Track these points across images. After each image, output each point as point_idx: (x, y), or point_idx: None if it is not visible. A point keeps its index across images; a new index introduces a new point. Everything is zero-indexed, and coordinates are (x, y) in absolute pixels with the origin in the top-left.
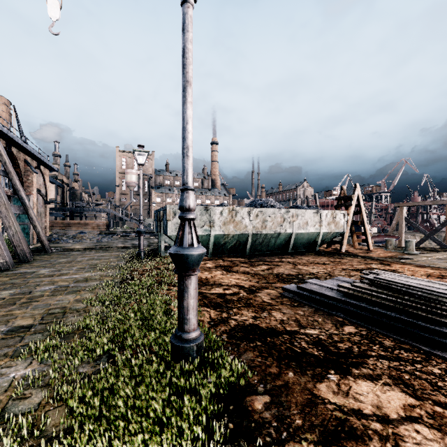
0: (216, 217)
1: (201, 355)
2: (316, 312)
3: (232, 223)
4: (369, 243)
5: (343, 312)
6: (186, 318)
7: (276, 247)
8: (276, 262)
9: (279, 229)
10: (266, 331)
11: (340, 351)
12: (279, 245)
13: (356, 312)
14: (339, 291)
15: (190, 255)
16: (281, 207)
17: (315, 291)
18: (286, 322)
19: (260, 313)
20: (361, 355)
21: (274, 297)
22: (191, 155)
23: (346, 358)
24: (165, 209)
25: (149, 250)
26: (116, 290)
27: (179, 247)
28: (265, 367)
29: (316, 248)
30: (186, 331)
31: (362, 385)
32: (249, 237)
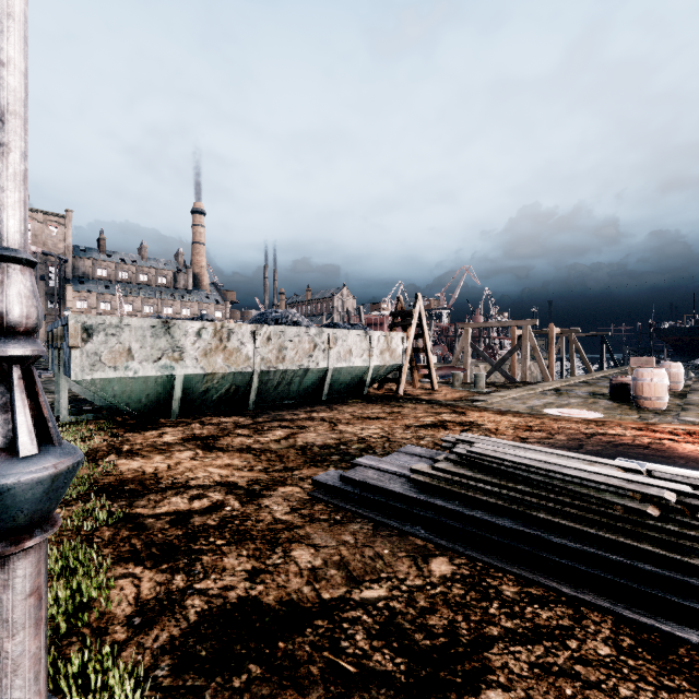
0: (189, 341)
1: None
2: (376, 532)
3: (222, 352)
4: (433, 380)
5: (424, 524)
6: None
7: (303, 392)
8: (301, 422)
9: (307, 362)
10: (277, 617)
11: (436, 643)
12: (307, 389)
13: (446, 524)
14: (414, 481)
15: None
16: (310, 325)
17: (373, 485)
18: (320, 574)
19: (265, 557)
20: (476, 642)
21: (298, 506)
22: (14, 143)
23: (452, 664)
24: (66, 324)
25: None
26: None
27: None
28: None
29: (363, 390)
30: None
31: None
32: (255, 378)
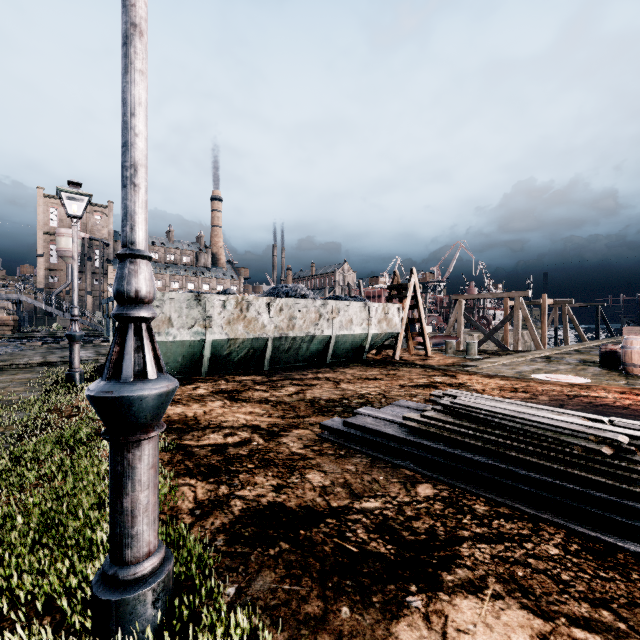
0: (216, 312)
1: (165, 604)
2: (373, 464)
3: (242, 321)
4: (427, 347)
5: (413, 460)
6: (128, 535)
7: (309, 356)
8: (309, 381)
9: (314, 330)
10: (297, 515)
11: (419, 538)
12: (313, 353)
13: (431, 459)
14: (405, 426)
15: (136, 398)
16: (315, 298)
17: (371, 429)
18: (329, 490)
19: (286, 477)
20: (450, 540)
21: (309, 443)
22: (142, 183)
23: (430, 552)
24: None
25: (95, 367)
26: (3, 456)
27: (112, 382)
28: (297, 602)
29: (363, 355)
30: (128, 562)
31: (462, 608)
32: (269, 343)
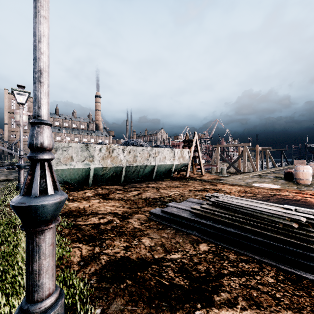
0: (96, 153)
1: None
2: (176, 233)
3: (110, 158)
4: (202, 170)
5: (197, 230)
6: (36, 285)
7: (144, 175)
8: (144, 188)
9: (146, 162)
10: (136, 263)
11: (201, 275)
12: (146, 174)
13: (206, 230)
14: (193, 213)
15: (40, 206)
16: (147, 146)
17: (175, 214)
18: (153, 248)
19: (131, 241)
20: (217, 275)
21: (143, 222)
22: (45, 81)
23: (207, 283)
24: None
25: None
26: None
27: (25, 197)
28: None
29: (171, 175)
30: (36, 301)
31: None
32: (123, 169)
